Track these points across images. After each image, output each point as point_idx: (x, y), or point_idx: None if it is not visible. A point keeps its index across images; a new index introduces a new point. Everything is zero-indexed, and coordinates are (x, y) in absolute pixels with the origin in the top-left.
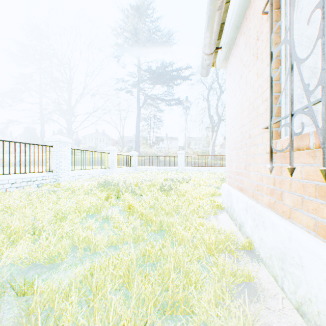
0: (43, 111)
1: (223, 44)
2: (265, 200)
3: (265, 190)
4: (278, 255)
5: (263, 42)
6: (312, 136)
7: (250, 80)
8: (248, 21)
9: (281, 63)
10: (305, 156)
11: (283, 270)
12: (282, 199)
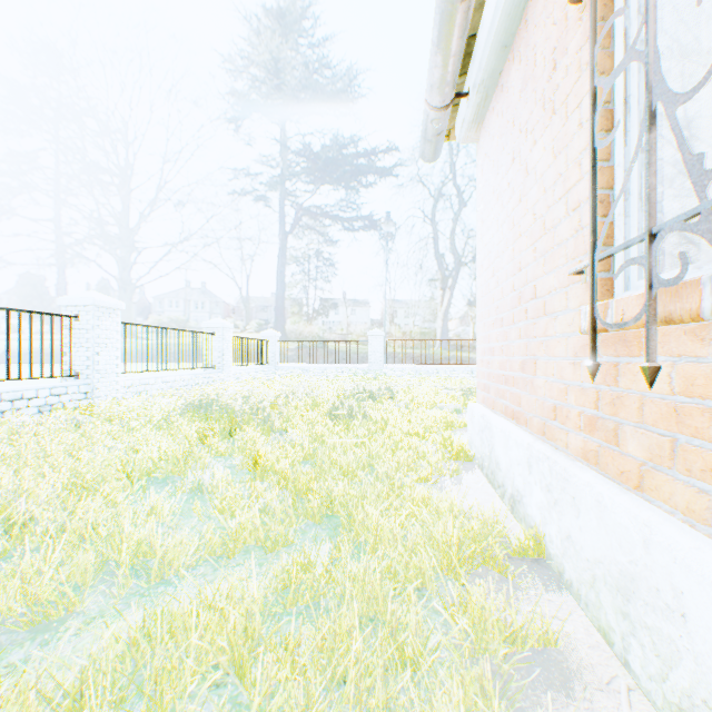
0: (61, 238)
1: (473, 84)
2: (575, 443)
3: (573, 420)
4: (614, 581)
5: (569, 71)
6: (709, 288)
7: (535, 165)
8: (532, 29)
9: (614, 118)
10: (684, 337)
11: (628, 619)
12: (619, 442)
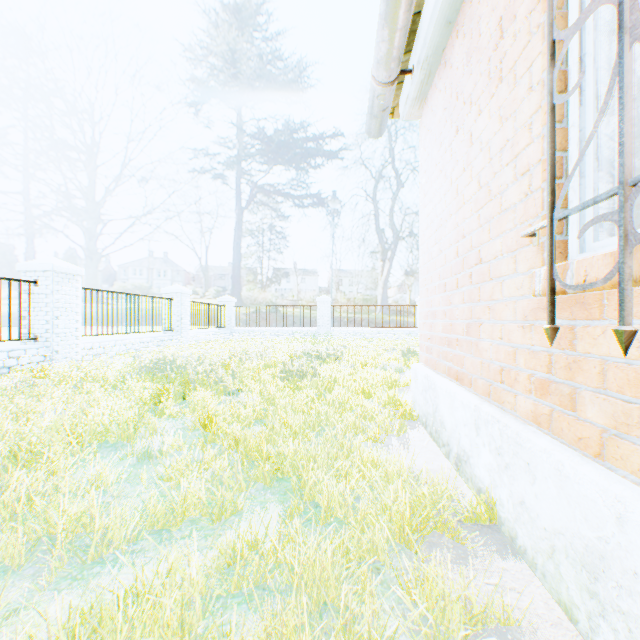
0: (28, 209)
1: (418, 61)
2: (524, 406)
3: (523, 383)
4: (578, 556)
5: (518, 36)
6: None
7: (480, 135)
8: (477, 2)
9: (568, 78)
10: None
11: (596, 599)
12: (576, 407)
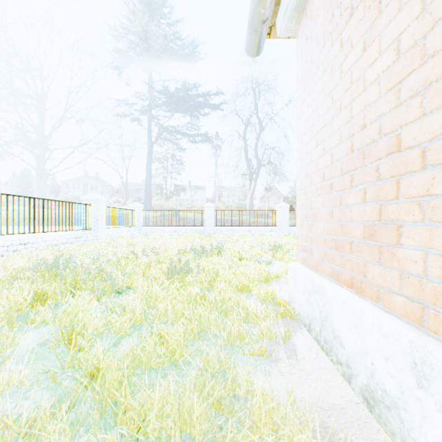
0: None
1: None
2: None
3: None
4: None
5: None
6: None
7: None
8: None
9: None
10: None
11: None
12: None
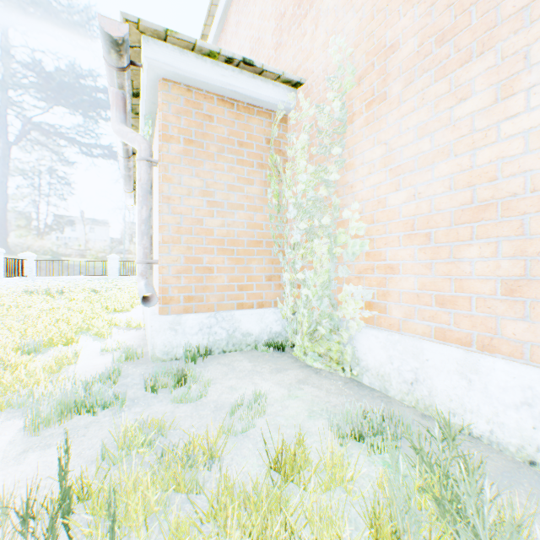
0: None
1: None
2: None
3: None
4: None
5: None
6: None
7: None
8: None
9: None
10: None
11: None
12: None
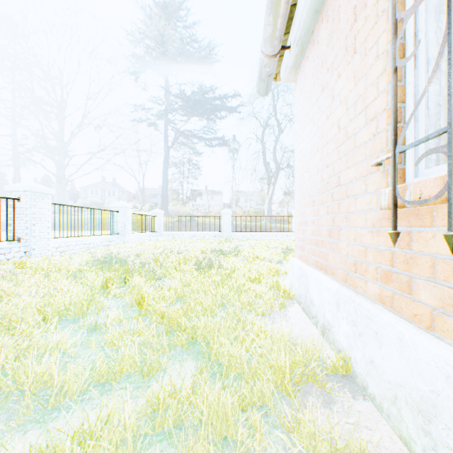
0: (15, 147)
1: (294, 40)
2: (373, 290)
3: (371, 273)
4: (415, 403)
5: (368, 19)
6: None
7: (339, 92)
8: None
9: (406, 49)
10: None
11: (430, 436)
12: (412, 291)
